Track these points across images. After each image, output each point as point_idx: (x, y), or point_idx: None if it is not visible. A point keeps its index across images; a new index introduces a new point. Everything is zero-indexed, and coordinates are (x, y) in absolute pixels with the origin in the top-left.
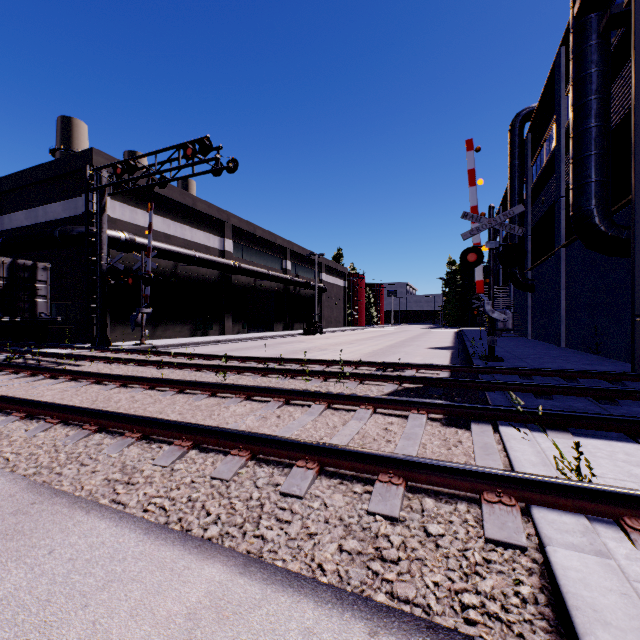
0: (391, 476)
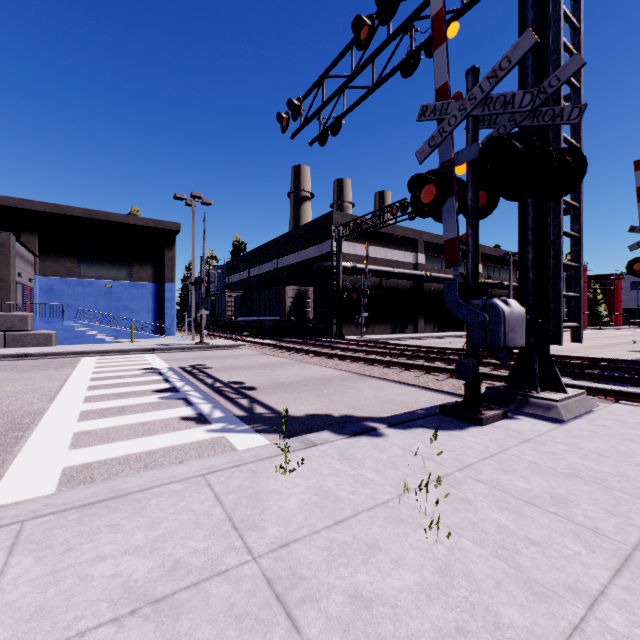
0: None
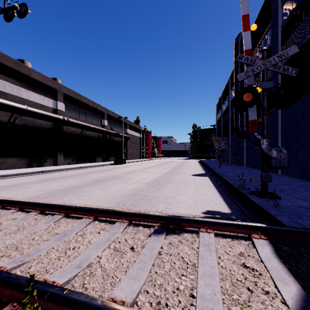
0: None
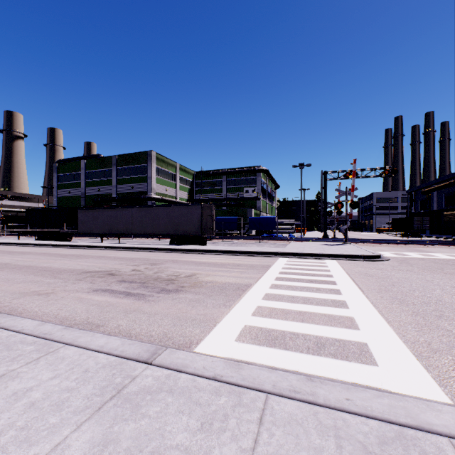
0: None
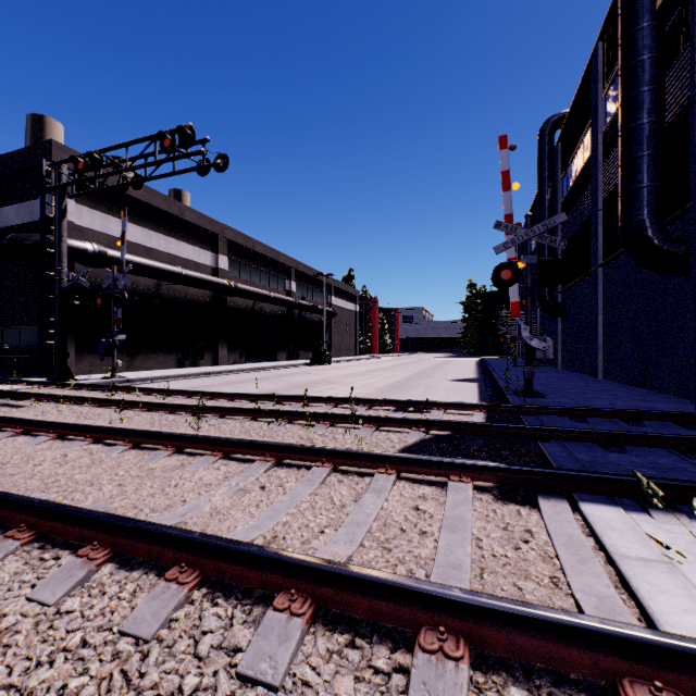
0: (443, 638)
